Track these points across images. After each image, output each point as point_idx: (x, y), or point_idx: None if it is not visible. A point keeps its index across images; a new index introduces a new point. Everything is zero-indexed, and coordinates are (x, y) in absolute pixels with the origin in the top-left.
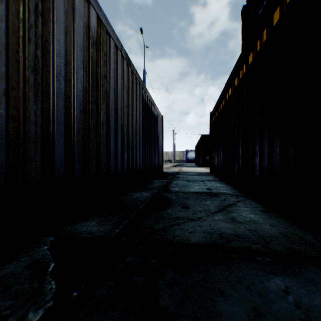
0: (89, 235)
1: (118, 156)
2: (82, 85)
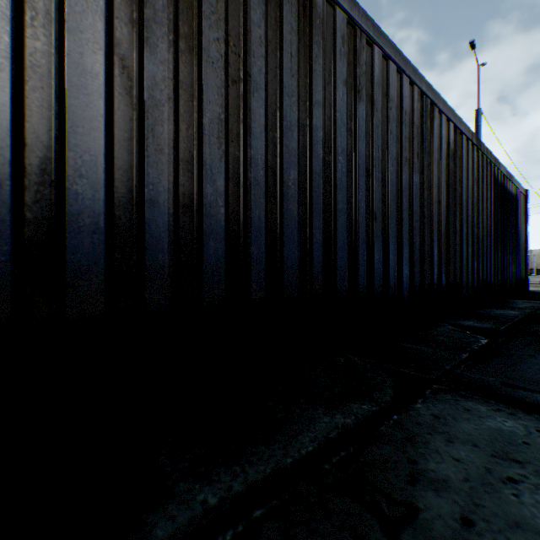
0: (476, 327)
1: (468, 265)
2: (444, 201)
